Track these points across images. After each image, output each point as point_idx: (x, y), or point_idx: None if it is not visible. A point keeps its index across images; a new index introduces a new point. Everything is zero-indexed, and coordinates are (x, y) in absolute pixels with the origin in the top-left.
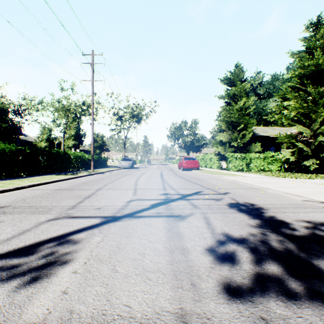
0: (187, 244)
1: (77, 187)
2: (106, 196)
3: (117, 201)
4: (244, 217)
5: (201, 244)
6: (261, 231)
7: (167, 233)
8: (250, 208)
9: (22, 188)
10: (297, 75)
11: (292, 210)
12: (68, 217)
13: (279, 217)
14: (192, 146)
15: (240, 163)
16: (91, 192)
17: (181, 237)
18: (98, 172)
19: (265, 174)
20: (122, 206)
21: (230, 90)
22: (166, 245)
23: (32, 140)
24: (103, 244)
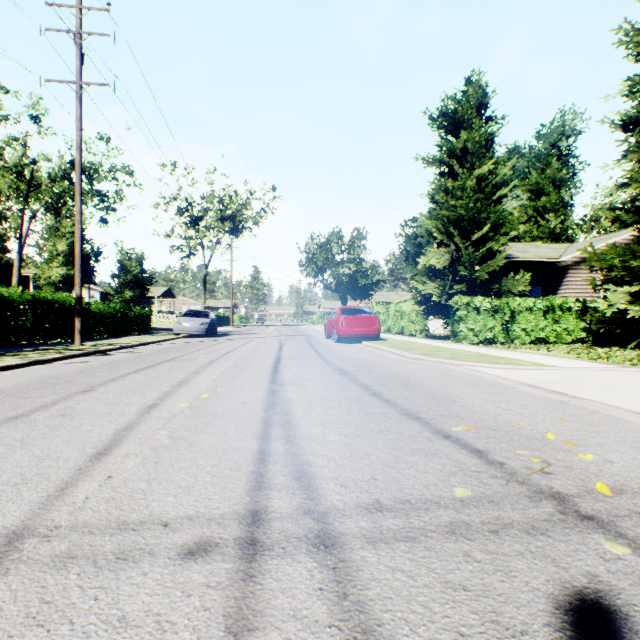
0: None
1: None
2: None
3: None
4: None
5: None
6: None
7: None
8: None
9: None
10: None
11: None
12: None
13: None
14: (353, 286)
15: (488, 322)
16: None
17: None
18: (85, 351)
19: (578, 356)
20: None
21: (452, 142)
22: None
23: None
24: None
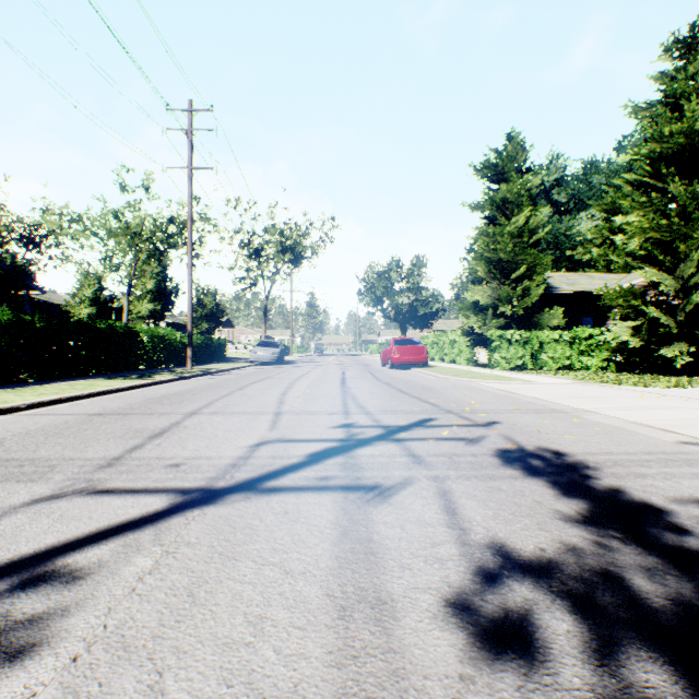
0: (391, 582)
1: (143, 407)
2: (204, 431)
3: (228, 444)
4: (542, 491)
5: (431, 584)
6: (594, 536)
7: (340, 544)
8: (554, 464)
9: (11, 411)
10: (647, 157)
11: (660, 471)
12: (88, 491)
13: (633, 492)
14: (413, 315)
15: (519, 352)
16: (171, 420)
17: (378, 558)
18: (203, 372)
19: (574, 378)
20: (236, 460)
21: (495, 191)
22: (333, 586)
23: (61, 303)
24: (151, 582)
